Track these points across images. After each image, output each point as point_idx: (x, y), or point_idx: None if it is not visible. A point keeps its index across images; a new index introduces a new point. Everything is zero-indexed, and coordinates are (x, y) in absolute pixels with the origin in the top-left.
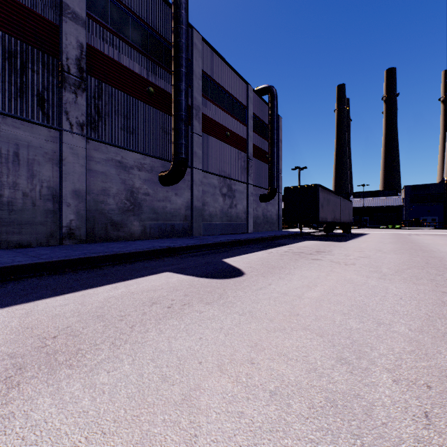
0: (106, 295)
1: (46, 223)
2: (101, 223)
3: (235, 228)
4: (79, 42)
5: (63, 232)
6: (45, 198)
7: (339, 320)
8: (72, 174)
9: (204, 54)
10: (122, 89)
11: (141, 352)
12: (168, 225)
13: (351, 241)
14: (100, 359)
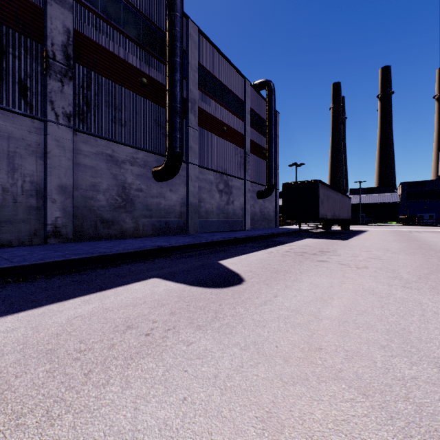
0: (72, 314)
1: (29, 221)
2: (90, 220)
3: (231, 225)
4: (65, 27)
5: (48, 231)
6: (28, 193)
7: (380, 359)
8: (58, 169)
9: (201, 46)
10: (113, 79)
11: (85, 435)
12: (162, 222)
13: (353, 239)
14: None
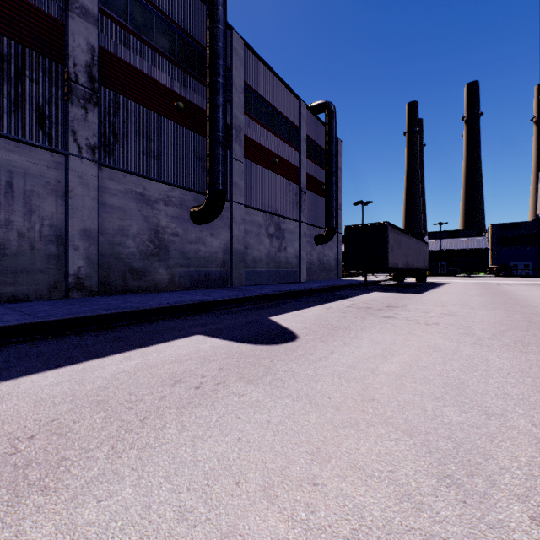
0: (114, 369)
1: (48, 271)
2: (118, 270)
3: (284, 276)
4: (89, 45)
5: (70, 283)
6: (47, 239)
7: (431, 408)
8: (81, 210)
9: (247, 62)
10: (144, 104)
11: (152, 463)
12: (202, 272)
13: (428, 292)
14: (90, 476)
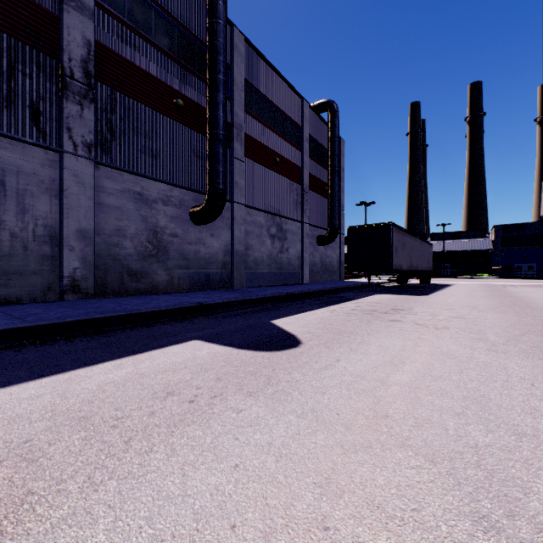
0: (102, 379)
1: (42, 273)
2: (115, 272)
3: (286, 277)
4: (85, 39)
5: (65, 284)
6: (41, 239)
7: (452, 427)
8: (77, 209)
9: (248, 59)
10: (142, 101)
11: (133, 499)
12: (202, 274)
13: (434, 294)
14: (57, 517)
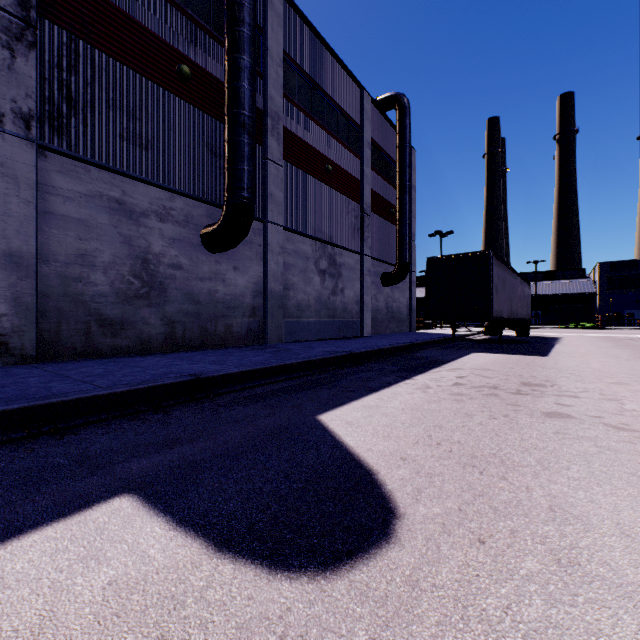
0: None
1: None
2: (76, 321)
3: (340, 328)
4: None
5: None
6: None
7: None
8: (3, 219)
9: (288, 25)
10: (124, 60)
11: None
12: (220, 324)
13: (556, 353)
14: None
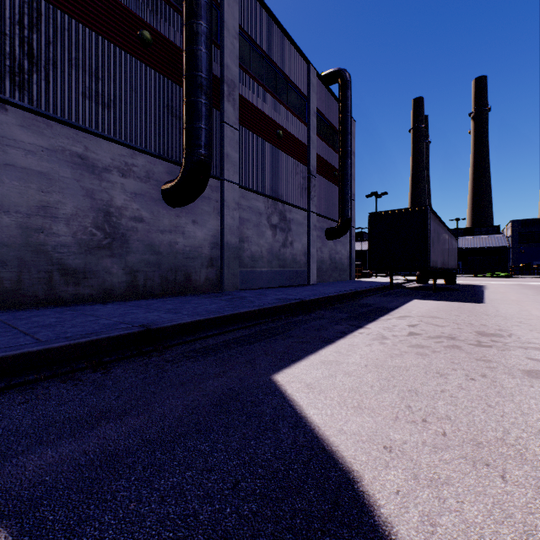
0: None
1: None
2: (38, 270)
3: (290, 277)
4: None
5: None
6: None
7: None
8: None
9: (243, 2)
10: (86, 22)
11: None
12: (180, 273)
13: (490, 300)
14: None
